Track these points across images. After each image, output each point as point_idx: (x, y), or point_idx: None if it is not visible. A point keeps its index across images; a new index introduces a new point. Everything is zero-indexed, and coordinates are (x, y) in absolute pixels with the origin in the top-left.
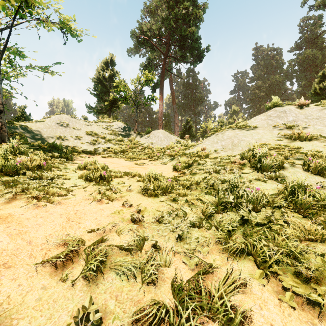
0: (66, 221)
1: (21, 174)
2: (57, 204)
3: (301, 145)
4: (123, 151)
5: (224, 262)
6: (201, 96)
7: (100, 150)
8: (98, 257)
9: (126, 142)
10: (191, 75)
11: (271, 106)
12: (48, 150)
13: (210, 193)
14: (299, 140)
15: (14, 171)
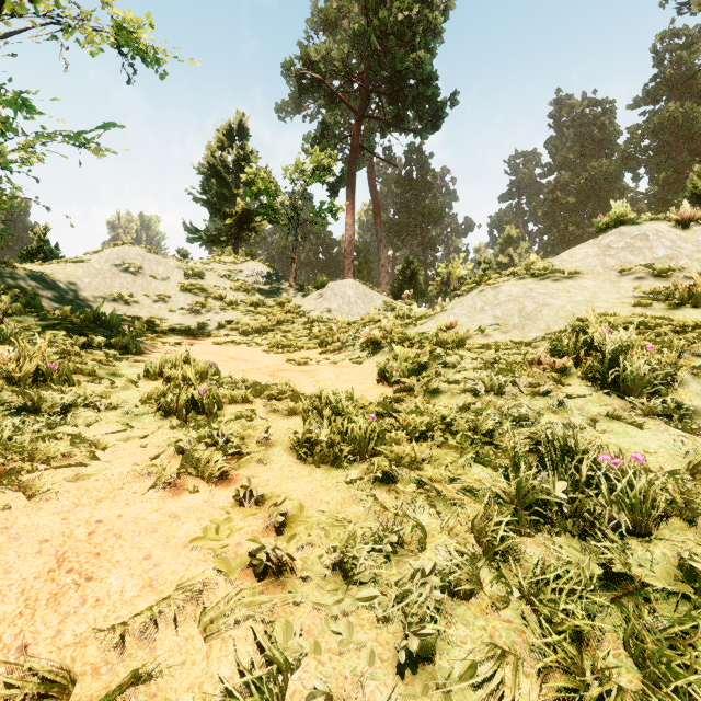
0: (49, 570)
1: None
2: (50, 496)
3: (700, 318)
4: (263, 329)
5: None
6: (437, 206)
7: (211, 326)
8: None
9: (270, 309)
10: (416, 161)
11: (611, 224)
12: (81, 328)
13: (486, 460)
14: (692, 305)
15: None
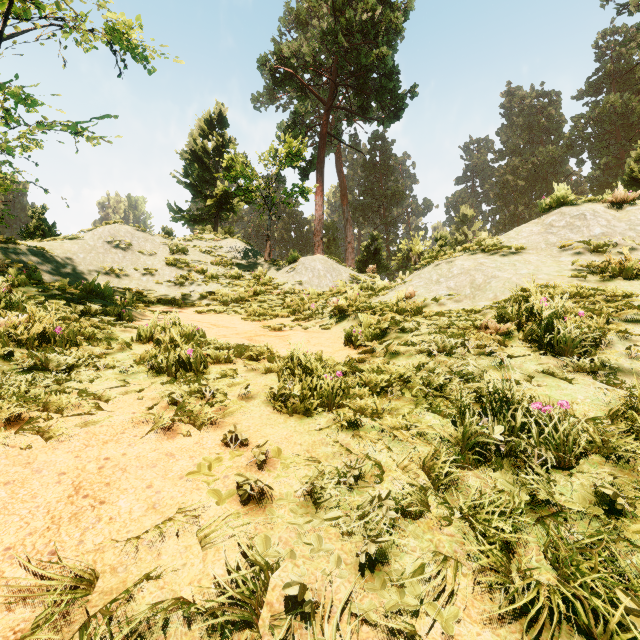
0: (69, 496)
1: (1, 357)
2: (63, 439)
3: (630, 288)
4: (241, 299)
5: None
6: (399, 188)
7: (194, 297)
8: None
9: (247, 281)
10: (379, 147)
11: (553, 205)
12: (79, 298)
13: (437, 409)
14: (623, 277)
15: None
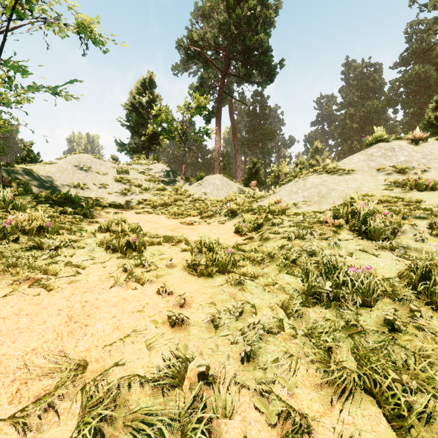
0: (65, 322)
1: (12, 240)
2: (58, 290)
3: (420, 197)
4: (165, 204)
5: (326, 406)
6: (272, 129)
7: (134, 203)
8: (104, 404)
9: (169, 192)
10: (259, 101)
11: (373, 141)
12: (59, 203)
13: (292, 272)
14: (417, 189)
15: (1, 236)
